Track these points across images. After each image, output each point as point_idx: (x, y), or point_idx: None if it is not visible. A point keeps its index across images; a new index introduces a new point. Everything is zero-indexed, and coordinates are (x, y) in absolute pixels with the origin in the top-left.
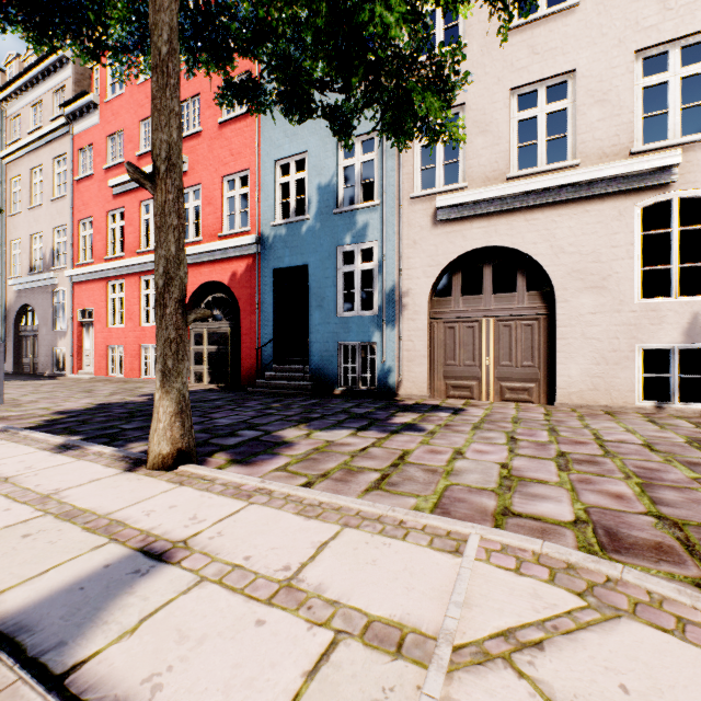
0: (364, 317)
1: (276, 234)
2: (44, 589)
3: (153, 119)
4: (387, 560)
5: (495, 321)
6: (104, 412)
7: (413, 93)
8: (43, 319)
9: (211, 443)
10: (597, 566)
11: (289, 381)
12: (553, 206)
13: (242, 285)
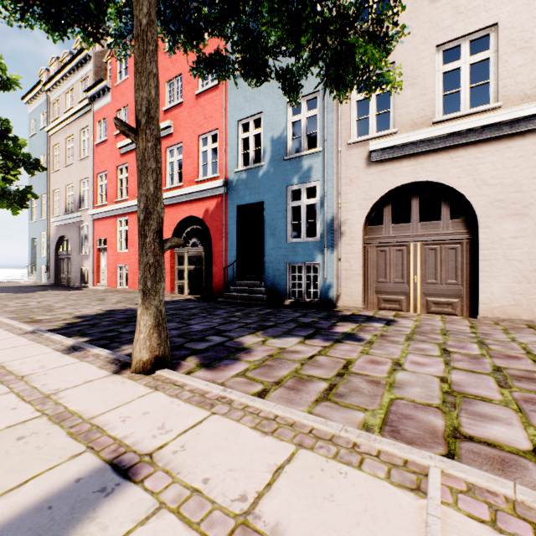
0: (308, 242)
1: (239, 178)
2: (17, 506)
3: (136, 81)
4: (345, 495)
5: (422, 245)
6: (109, 317)
7: (355, 46)
8: (73, 246)
9: (186, 347)
10: None
11: (249, 294)
12: (476, 144)
13: (213, 219)
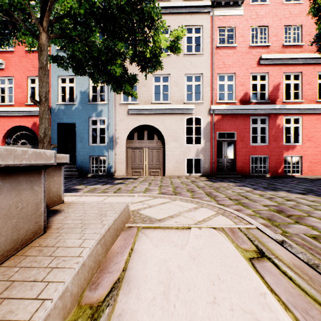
0: (101, 146)
1: (59, 108)
2: None
3: (40, 84)
4: (120, 198)
5: (148, 149)
6: None
7: (122, 84)
8: None
9: None
10: (157, 195)
11: (67, 172)
12: (164, 114)
13: None
